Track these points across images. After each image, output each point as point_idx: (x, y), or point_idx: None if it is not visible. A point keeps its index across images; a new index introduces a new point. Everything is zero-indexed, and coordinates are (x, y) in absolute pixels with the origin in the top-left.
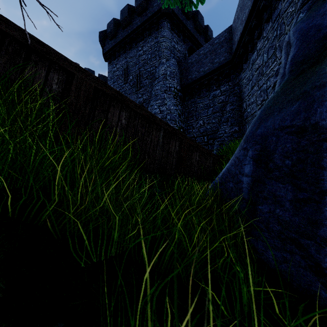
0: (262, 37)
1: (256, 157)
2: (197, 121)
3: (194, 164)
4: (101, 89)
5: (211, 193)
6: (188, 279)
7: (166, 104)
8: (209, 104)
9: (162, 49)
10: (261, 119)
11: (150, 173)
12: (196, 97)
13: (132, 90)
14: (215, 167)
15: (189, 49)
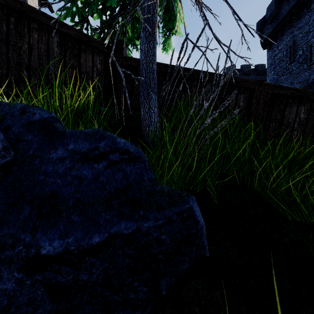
0: None
1: None
2: None
3: None
4: (277, 93)
5: None
6: None
7: None
8: None
9: None
10: None
11: None
12: None
13: (301, 67)
14: None
15: None
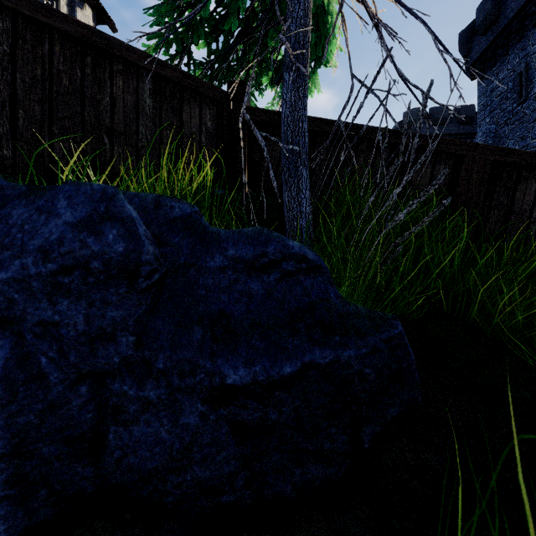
0: None
1: None
2: None
3: None
4: (503, 161)
5: None
6: None
7: None
8: None
9: None
10: None
11: None
12: None
13: None
14: None
15: None
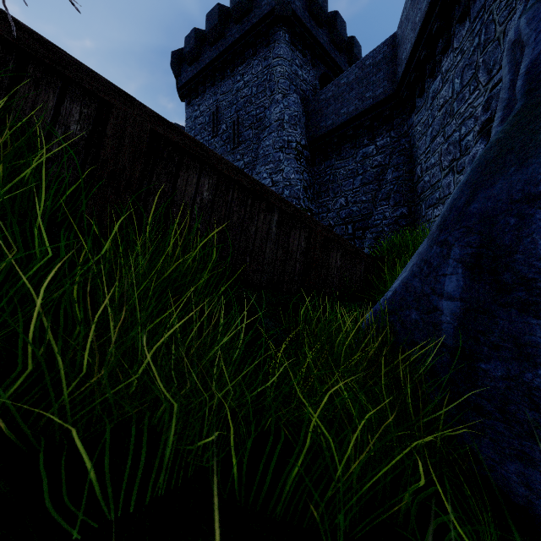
0: (452, 49)
1: (471, 259)
2: (335, 199)
3: (333, 273)
4: (163, 135)
5: (373, 331)
6: (335, 537)
7: (282, 170)
8: (356, 170)
9: (276, 78)
10: (477, 183)
11: (255, 289)
12: (334, 159)
13: (225, 147)
14: (369, 277)
15: (321, 77)
